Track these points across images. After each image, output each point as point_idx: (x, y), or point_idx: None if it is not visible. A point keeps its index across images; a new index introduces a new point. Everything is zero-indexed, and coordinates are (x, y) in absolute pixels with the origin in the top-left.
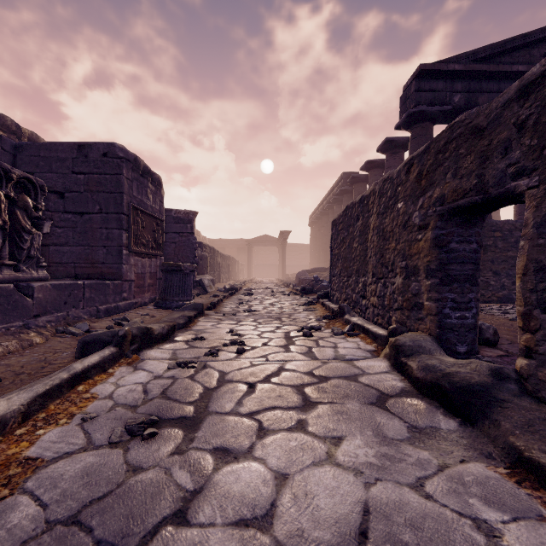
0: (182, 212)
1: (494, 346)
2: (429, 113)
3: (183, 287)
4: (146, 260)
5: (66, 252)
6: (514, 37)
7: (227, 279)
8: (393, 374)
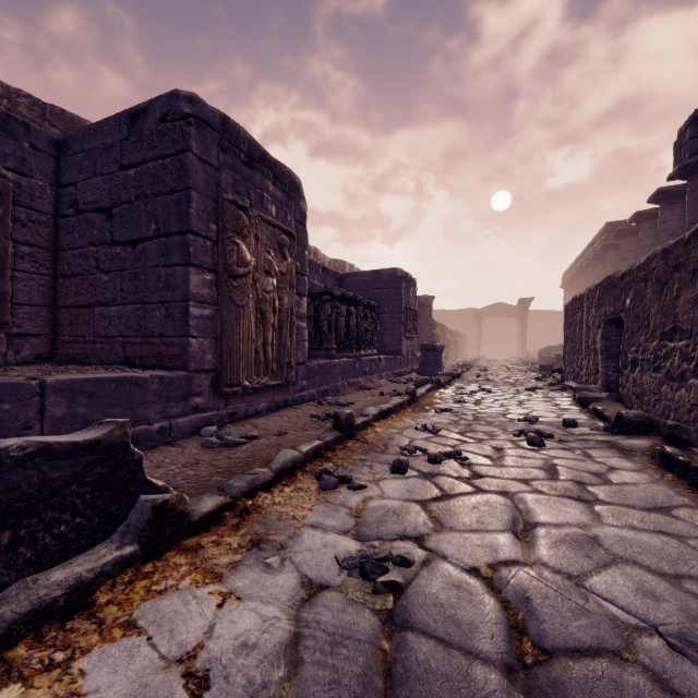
0: (421, 297)
1: None
2: None
3: (437, 361)
4: (409, 342)
5: None
6: None
7: (454, 356)
8: (571, 401)
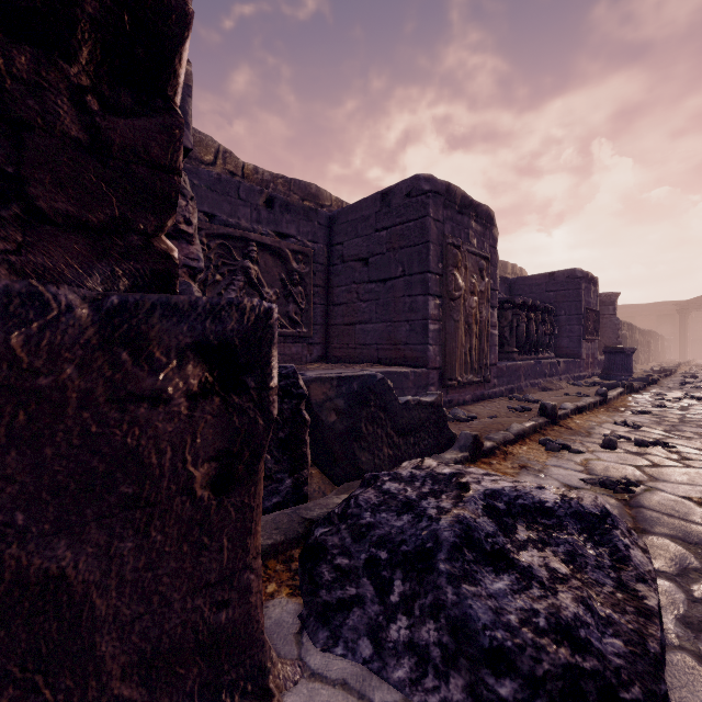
0: (602, 294)
1: None
2: None
3: (625, 365)
4: (589, 344)
5: None
6: None
7: (646, 360)
8: None
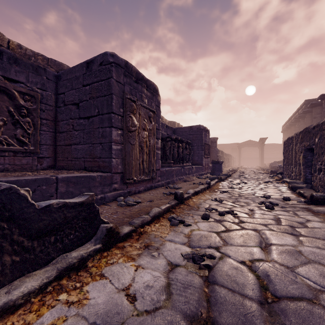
0: (212, 138)
1: None
2: None
3: (219, 168)
4: (206, 159)
5: None
6: None
7: (227, 166)
8: (287, 188)
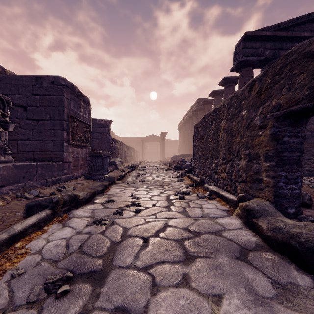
0: (103, 120)
1: (309, 208)
2: (251, 61)
3: (102, 166)
4: (79, 149)
5: (28, 144)
6: (301, 16)
7: (130, 160)
8: (246, 230)
